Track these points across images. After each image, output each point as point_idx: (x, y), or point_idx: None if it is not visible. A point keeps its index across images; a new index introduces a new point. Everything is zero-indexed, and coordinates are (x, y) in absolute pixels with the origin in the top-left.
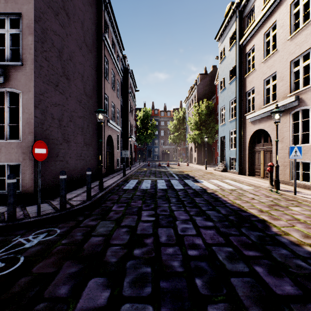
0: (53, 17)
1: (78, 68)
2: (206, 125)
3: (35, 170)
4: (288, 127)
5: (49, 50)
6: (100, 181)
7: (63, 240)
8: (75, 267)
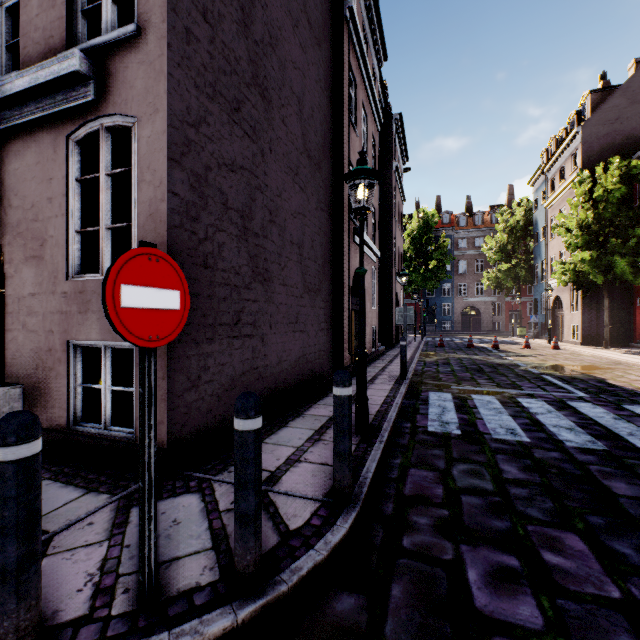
0: None
1: (291, 78)
2: (619, 232)
3: (172, 369)
4: None
5: None
6: (360, 404)
7: None
8: None
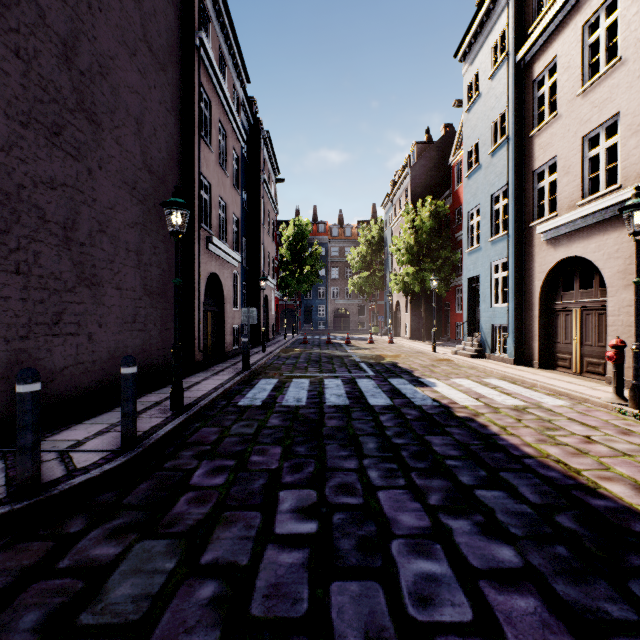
0: None
1: (127, 102)
2: (431, 254)
3: None
4: None
5: (28, 32)
6: (175, 386)
7: None
8: None
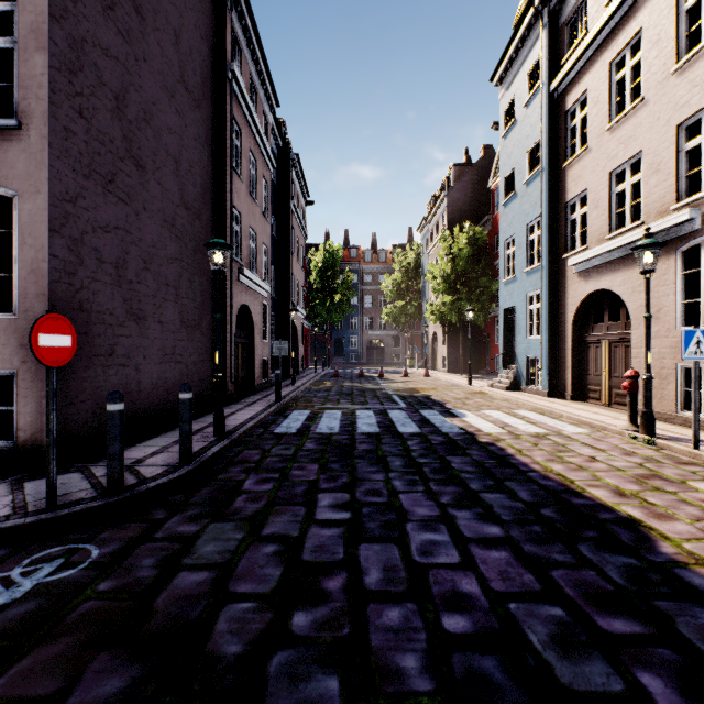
0: (100, 13)
1: (167, 143)
2: (469, 282)
3: None
4: (673, 283)
5: (90, 93)
6: (217, 414)
7: (102, 583)
8: (119, 673)
